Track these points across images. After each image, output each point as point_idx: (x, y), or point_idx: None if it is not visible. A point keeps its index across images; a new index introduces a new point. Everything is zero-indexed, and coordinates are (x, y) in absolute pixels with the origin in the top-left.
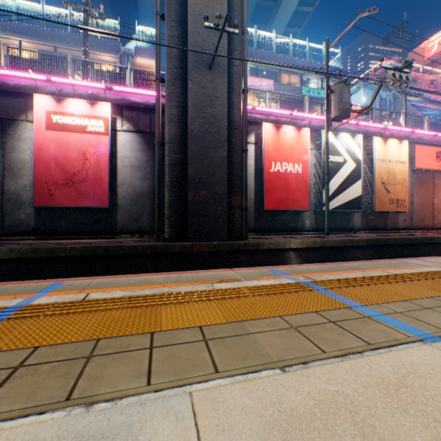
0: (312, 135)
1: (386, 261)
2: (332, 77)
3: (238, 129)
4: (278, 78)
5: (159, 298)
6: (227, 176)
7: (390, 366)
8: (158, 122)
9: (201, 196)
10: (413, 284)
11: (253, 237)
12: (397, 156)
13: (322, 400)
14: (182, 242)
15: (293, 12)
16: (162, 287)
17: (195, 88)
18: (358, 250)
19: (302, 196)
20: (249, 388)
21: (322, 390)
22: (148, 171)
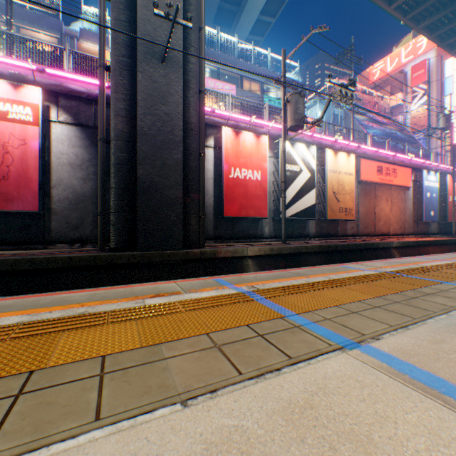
0: (271, 143)
1: (330, 266)
2: (289, 88)
3: (194, 130)
4: (241, 84)
5: (66, 321)
6: (183, 180)
7: (302, 384)
8: (103, 116)
9: (153, 200)
10: (347, 288)
11: (211, 245)
12: (346, 168)
13: (215, 441)
14: (130, 251)
15: (255, 20)
16: (79, 307)
17: (146, 81)
18: (312, 256)
19: (262, 203)
20: (127, 439)
21: (219, 427)
22: (92, 171)
